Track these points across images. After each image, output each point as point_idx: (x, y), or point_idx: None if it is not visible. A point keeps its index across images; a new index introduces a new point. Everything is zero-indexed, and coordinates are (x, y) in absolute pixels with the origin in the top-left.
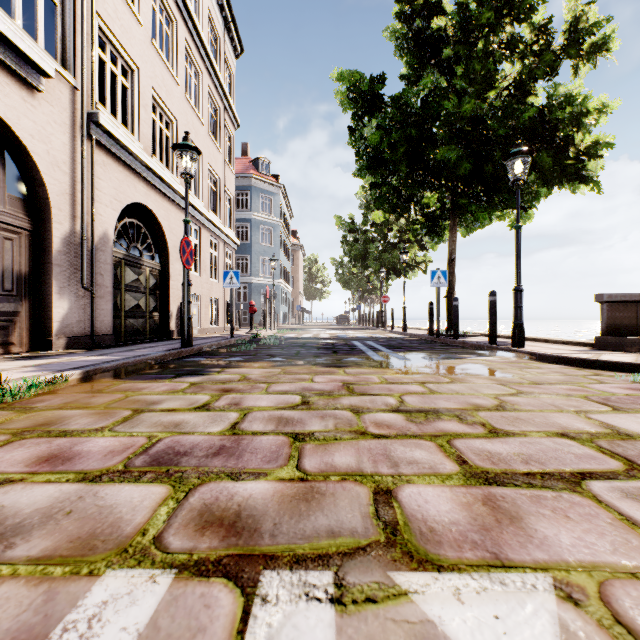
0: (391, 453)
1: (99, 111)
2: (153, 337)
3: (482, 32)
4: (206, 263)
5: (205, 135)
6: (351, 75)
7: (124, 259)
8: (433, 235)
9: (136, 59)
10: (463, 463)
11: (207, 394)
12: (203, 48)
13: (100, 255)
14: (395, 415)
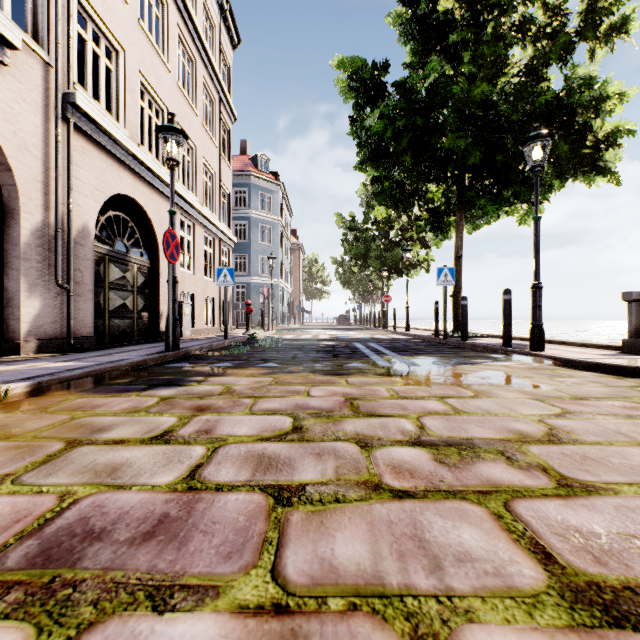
0: (425, 534)
1: (76, 91)
2: (141, 339)
3: (492, 13)
4: (200, 261)
5: (199, 127)
6: (352, 61)
7: (108, 255)
8: (437, 232)
9: (121, 40)
10: (547, 560)
11: (175, 415)
12: (197, 35)
13: (79, 250)
14: (417, 451)
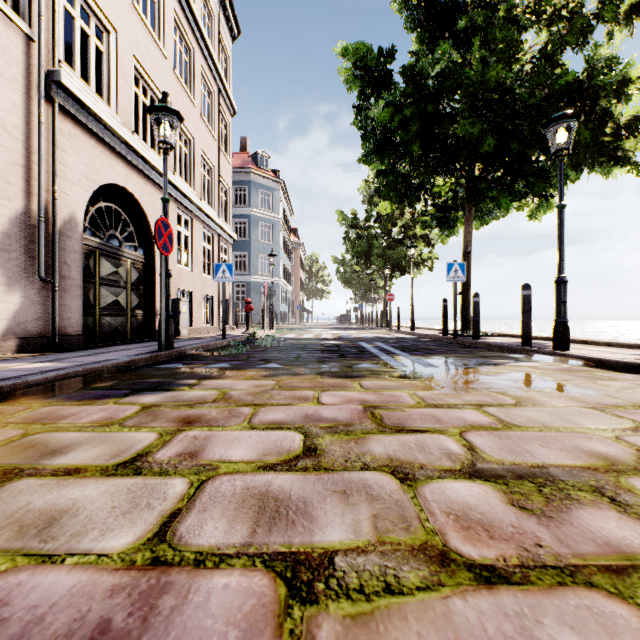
0: None
1: (61, 69)
2: (136, 338)
3: None
4: (198, 257)
5: (197, 118)
6: (357, 47)
7: (99, 248)
8: (444, 228)
9: (113, 19)
10: None
11: (155, 429)
12: (195, 22)
13: (65, 241)
14: (480, 488)
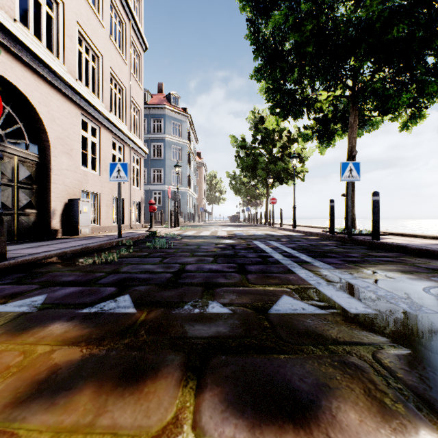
0: None
1: None
2: (26, 237)
3: None
4: (107, 163)
5: (106, 38)
6: None
7: None
8: (322, 140)
9: None
10: None
11: None
12: None
13: None
14: None
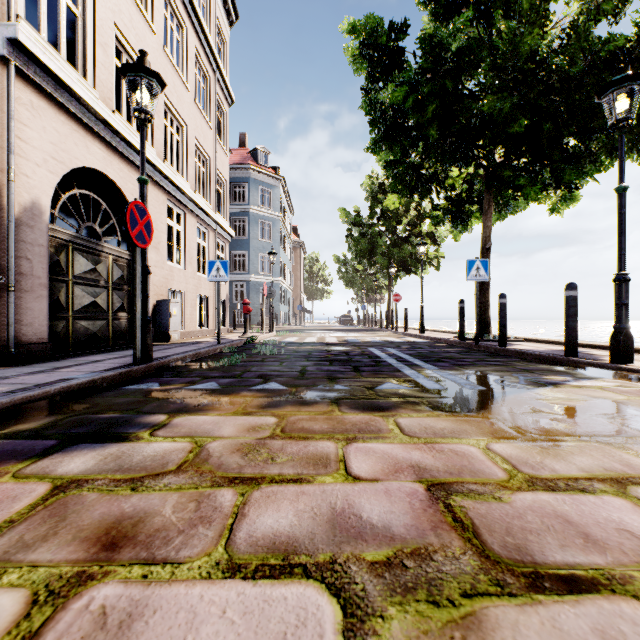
0: None
1: (17, 23)
2: (118, 344)
3: None
4: (192, 254)
5: (191, 103)
6: (366, 21)
7: (72, 242)
8: (456, 223)
9: None
10: None
11: (32, 576)
12: None
13: (25, 232)
14: None
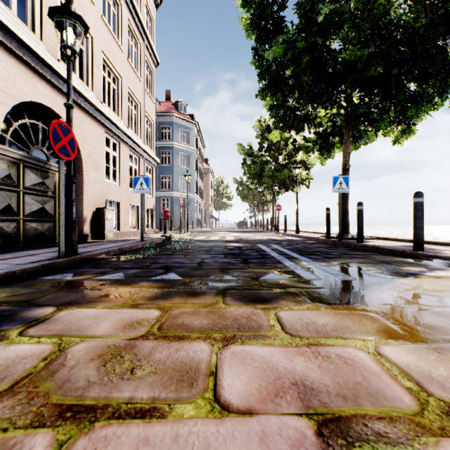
0: None
1: None
2: None
3: None
4: (125, 174)
5: (124, 61)
6: None
7: (23, 160)
8: (323, 152)
9: None
10: None
11: None
12: None
13: None
14: None
